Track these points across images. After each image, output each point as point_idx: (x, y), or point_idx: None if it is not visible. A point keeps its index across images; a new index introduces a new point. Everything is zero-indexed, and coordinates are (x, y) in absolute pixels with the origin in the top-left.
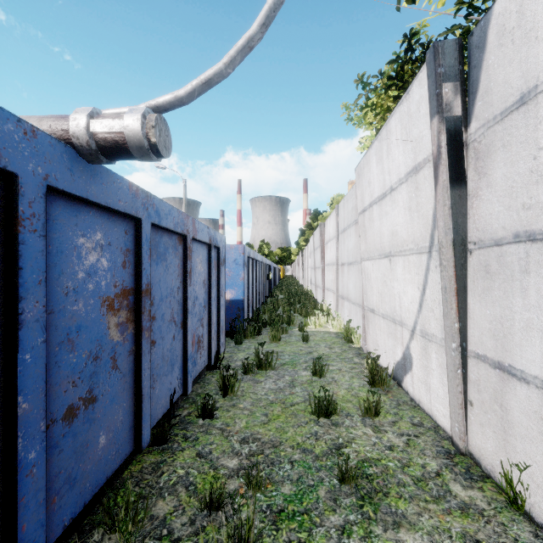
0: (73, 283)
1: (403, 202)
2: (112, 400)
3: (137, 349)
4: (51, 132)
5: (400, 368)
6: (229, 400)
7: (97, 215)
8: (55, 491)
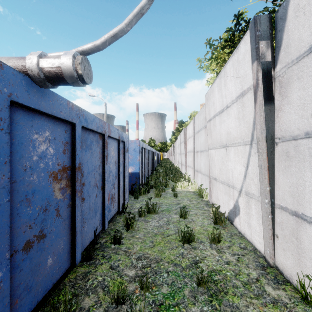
0: (29, 163)
1: (234, 114)
2: (56, 235)
3: (72, 203)
4: (15, 67)
5: (232, 213)
6: (130, 233)
7: (46, 121)
8: (17, 296)
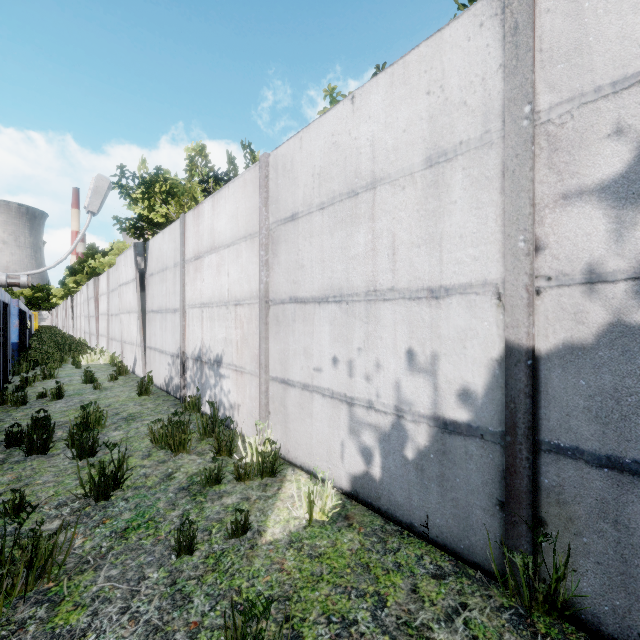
0: None
1: (132, 290)
2: None
3: None
4: None
5: (134, 365)
6: (30, 388)
7: None
8: None
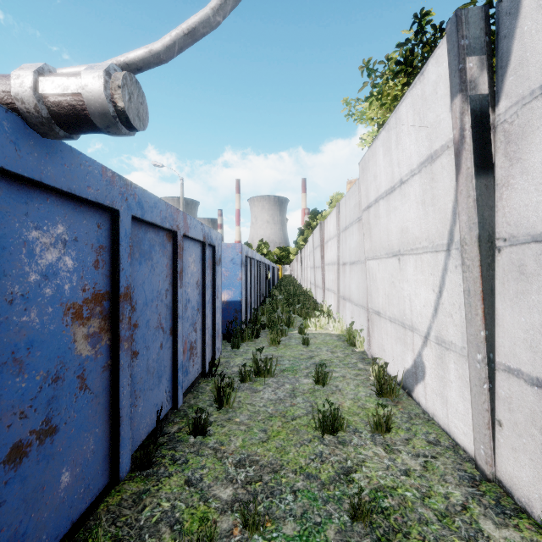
0: (21, 288)
1: (415, 195)
2: (79, 427)
3: (113, 363)
4: None
5: (410, 377)
6: (224, 413)
7: (58, 204)
8: None
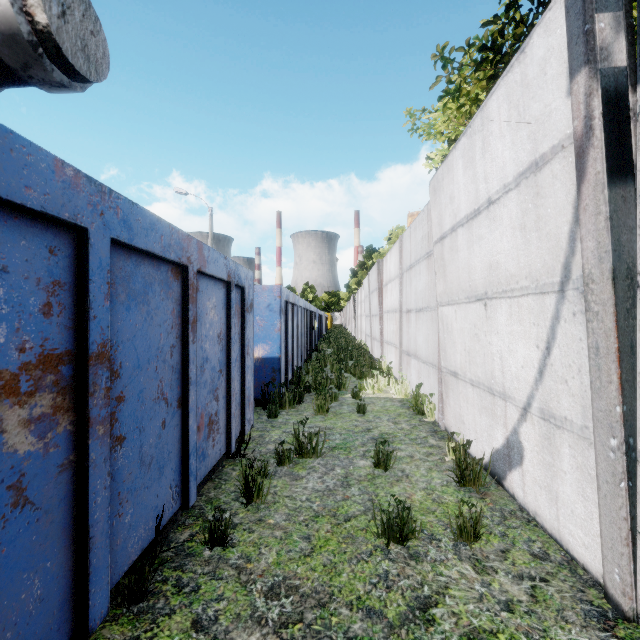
0: None
1: (510, 218)
2: (12, 566)
3: (79, 457)
4: None
5: (500, 459)
6: (254, 511)
7: None
8: None
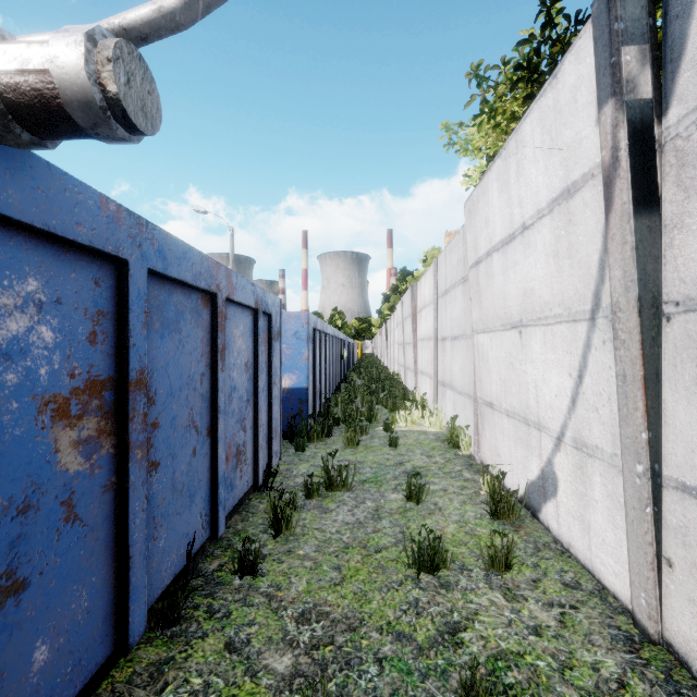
0: None
1: (544, 245)
2: (65, 576)
3: (119, 480)
4: None
5: (535, 491)
6: (283, 543)
7: (29, 248)
8: None
